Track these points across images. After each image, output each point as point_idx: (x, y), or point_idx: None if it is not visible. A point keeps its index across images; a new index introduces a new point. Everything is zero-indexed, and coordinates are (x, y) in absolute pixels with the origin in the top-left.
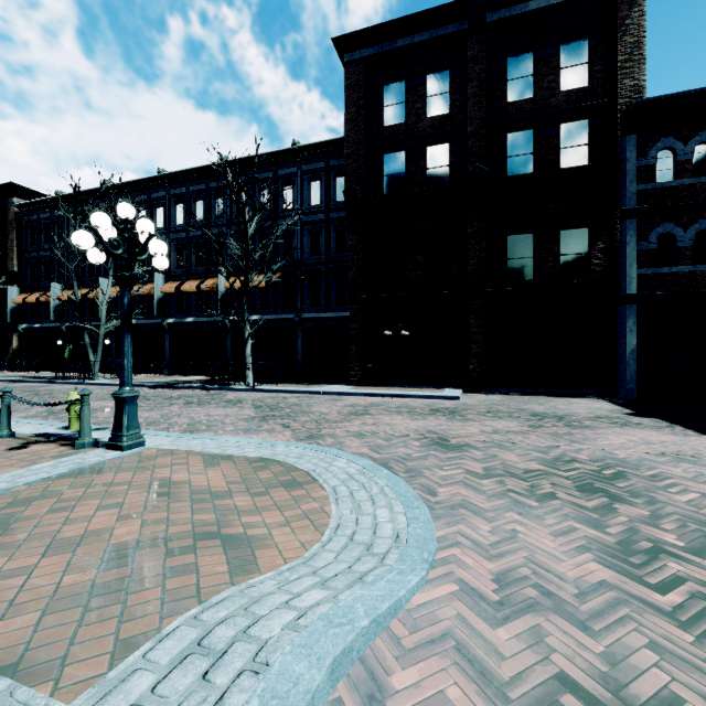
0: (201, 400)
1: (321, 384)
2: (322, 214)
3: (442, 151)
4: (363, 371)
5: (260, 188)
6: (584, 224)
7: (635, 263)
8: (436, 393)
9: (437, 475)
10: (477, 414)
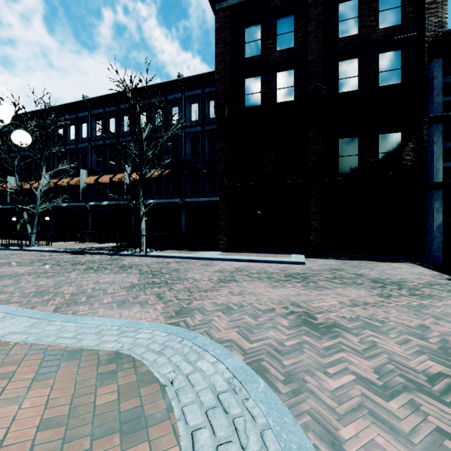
0: (100, 266)
1: (198, 250)
2: (199, 127)
3: (289, 76)
4: (229, 240)
5: (155, 108)
6: (398, 129)
7: (441, 158)
8: (286, 258)
9: (326, 390)
10: (325, 280)
